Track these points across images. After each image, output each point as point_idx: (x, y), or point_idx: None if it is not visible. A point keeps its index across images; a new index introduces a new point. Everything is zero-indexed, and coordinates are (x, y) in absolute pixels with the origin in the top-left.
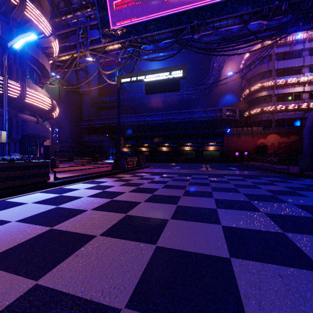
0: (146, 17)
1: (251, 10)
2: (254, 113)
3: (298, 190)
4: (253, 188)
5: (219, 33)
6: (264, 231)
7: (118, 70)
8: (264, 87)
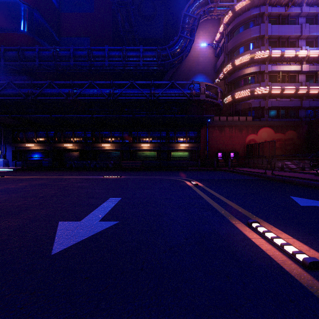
0: None
1: None
2: (240, 97)
3: None
4: None
5: None
6: None
7: (26, 8)
8: (254, 60)
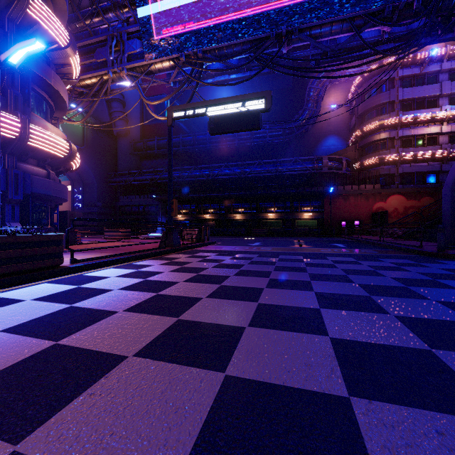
0: (211, 21)
1: (366, 10)
2: (369, 164)
3: (441, 279)
4: (372, 275)
5: (319, 45)
6: (399, 346)
7: (169, 101)
8: (383, 127)
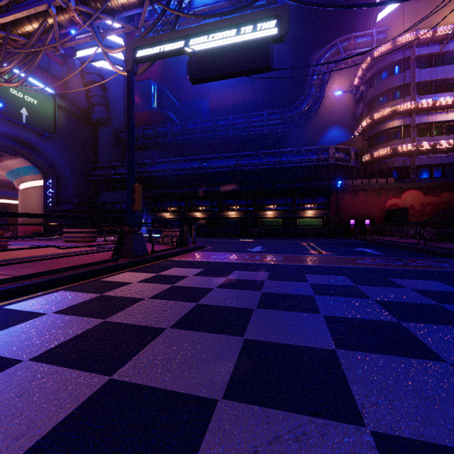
0: None
1: None
2: (380, 155)
3: None
4: None
5: None
6: None
7: (156, 86)
8: (397, 113)
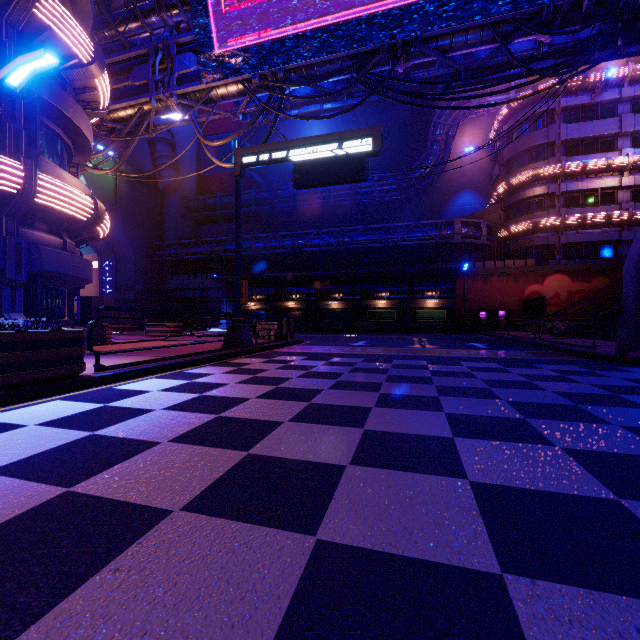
0: (296, 27)
1: (516, 12)
2: (519, 230)
3: (625, 394)
4: (527, 387)
5: (449, 61)
6: (572, 495)
7: (238, 141)
8: (539, 178)
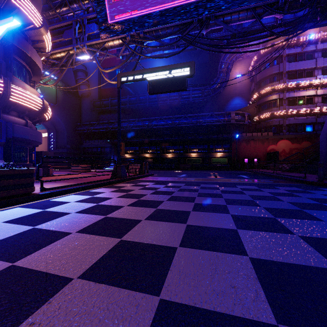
0: (149, 10)
1: (265, 2)
2: (264, 117)
3: (326, 203)
4: (273, 199)
5: (229, 28)
6: (310, 266)
7: (120, 71)
8: (274, 90)
